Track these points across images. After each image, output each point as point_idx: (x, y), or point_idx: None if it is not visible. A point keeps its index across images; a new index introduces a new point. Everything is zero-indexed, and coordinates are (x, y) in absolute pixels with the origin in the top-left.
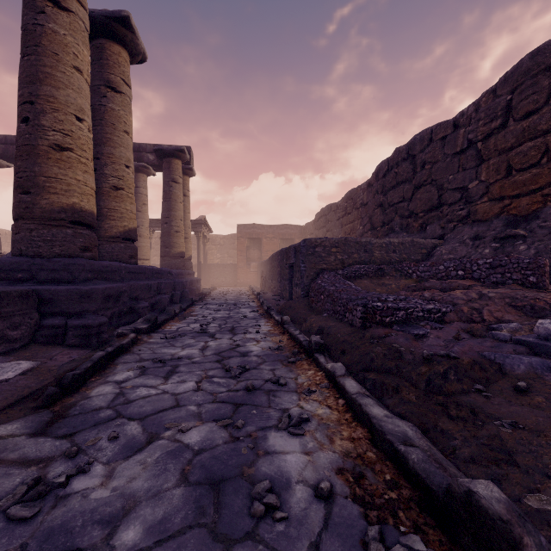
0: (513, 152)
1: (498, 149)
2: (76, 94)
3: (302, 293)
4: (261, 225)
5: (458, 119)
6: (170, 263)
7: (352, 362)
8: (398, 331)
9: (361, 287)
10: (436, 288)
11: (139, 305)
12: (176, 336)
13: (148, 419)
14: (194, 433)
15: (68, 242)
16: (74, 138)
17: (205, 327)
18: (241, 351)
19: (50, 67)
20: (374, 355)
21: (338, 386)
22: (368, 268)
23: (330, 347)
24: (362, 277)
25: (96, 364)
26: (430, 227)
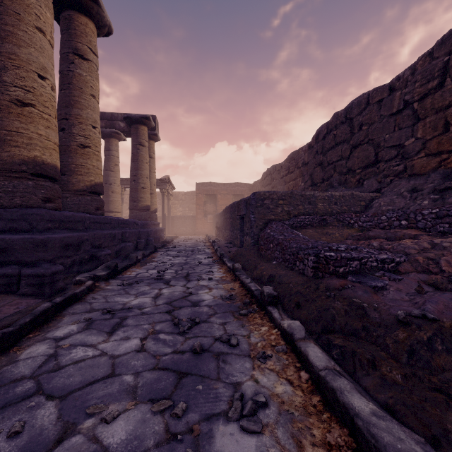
0: (451, 109)
1: (434, 107)
2: (38, 53)
3: (252, 241)
4: (216, 184)
5: (394, 83)
6: (137, 215)
7: (310, 318)
8: (354, 283)
9: (306, 236)
10: (381, 237)
11: (101, 252)
12: (133, 282)
13: (70, 398)
14: (120, 424)
15: (29, 193)
16: (36, 94)
17: (162, 273)
18: (193, 300)
19: (11, 26)
20: (334, 311)
21: (299, 352)
22: (312, 218)
23: (282, 298)
24: (306, 227)
25: (38, 318)
26: (367, 182)
